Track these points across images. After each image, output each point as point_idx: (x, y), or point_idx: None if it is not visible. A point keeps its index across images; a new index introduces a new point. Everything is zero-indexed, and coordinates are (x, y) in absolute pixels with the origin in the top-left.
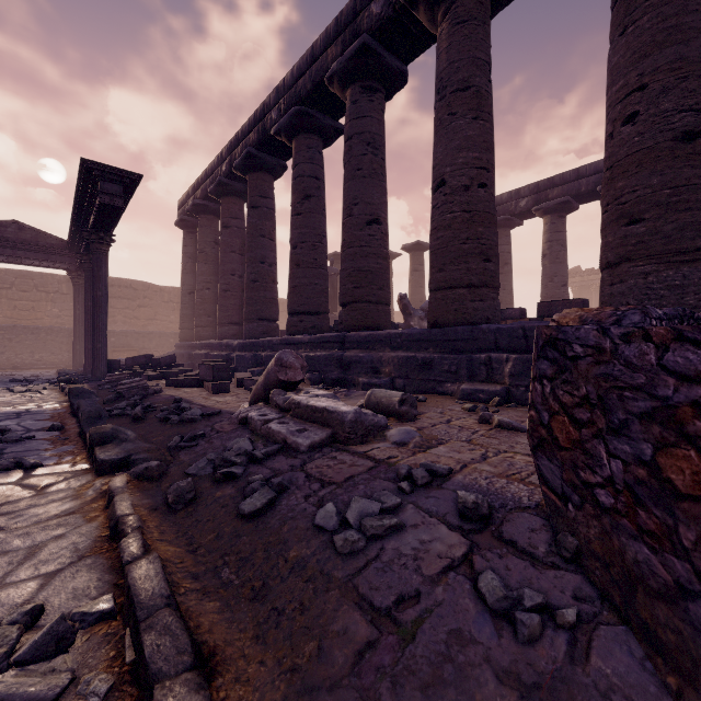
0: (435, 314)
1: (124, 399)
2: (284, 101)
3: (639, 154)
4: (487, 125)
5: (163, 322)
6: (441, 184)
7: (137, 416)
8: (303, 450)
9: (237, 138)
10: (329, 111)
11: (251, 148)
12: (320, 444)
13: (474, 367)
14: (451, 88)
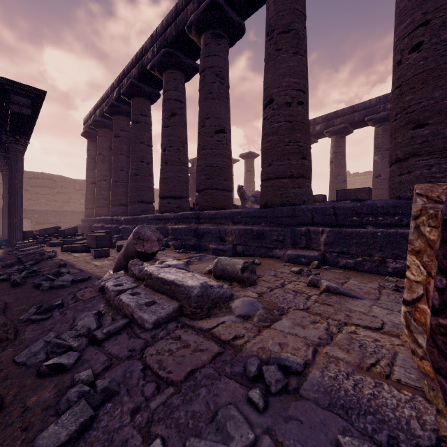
0: (266, 198)
1: (22, 263)
2: (156, 45)
3: (423, 74)
4: (304, 59)
5: (75, 204)
6: (270, 102)
7: (15, 282)
8: (148, 328)
9: (123, 73)
10: (189, 53)
11: (133, 79)
12: (166, 318)
13: (296, 237)
14: (278, 30)
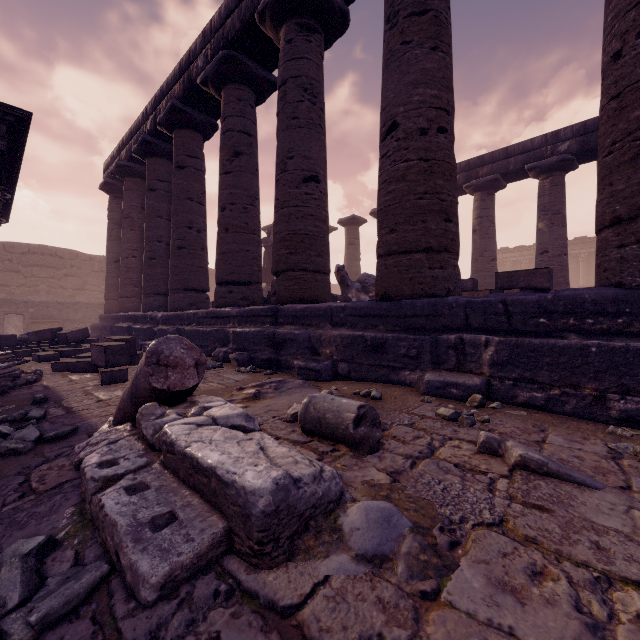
0: (385, 284)
1: None
2: (211, 45)
3: None
4: (447, 59)
5: (93, 292)
6: (393, 129)
7: None
8: (146, 600)
9: (161, 91)
10: (261, 59)
11: (176, 100)
12: (193, 567)
13: (440, 351)
14: (405, 11)
